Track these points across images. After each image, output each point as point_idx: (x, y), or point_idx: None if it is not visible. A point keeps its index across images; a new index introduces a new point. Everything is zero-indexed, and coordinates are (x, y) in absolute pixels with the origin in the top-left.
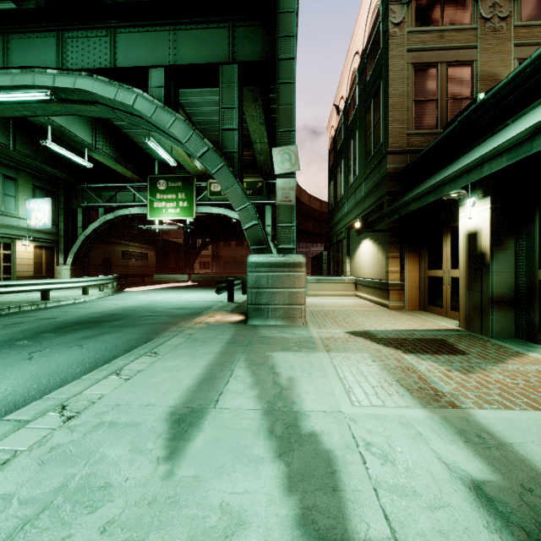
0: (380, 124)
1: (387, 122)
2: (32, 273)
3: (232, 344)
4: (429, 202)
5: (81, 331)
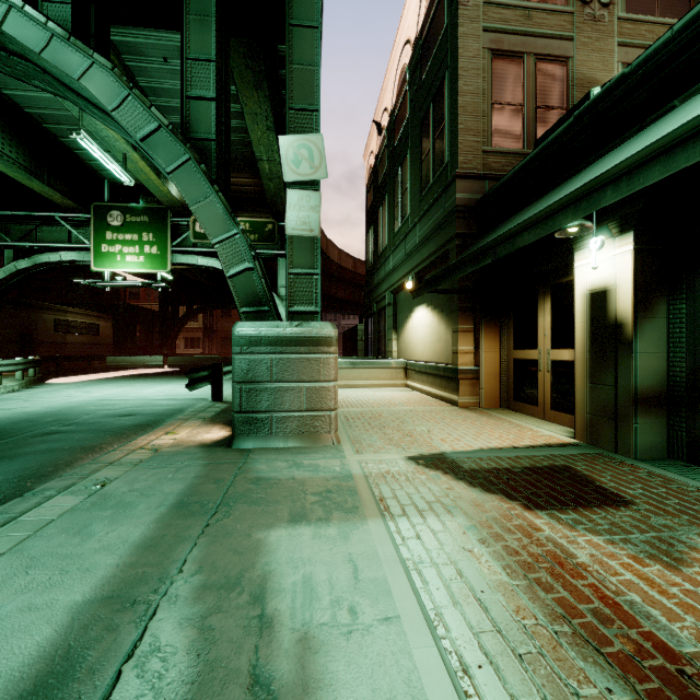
0: (444, 137)
1: (456, 131)
2: None
3: (185, 508)
4: (522, 247)
5: None
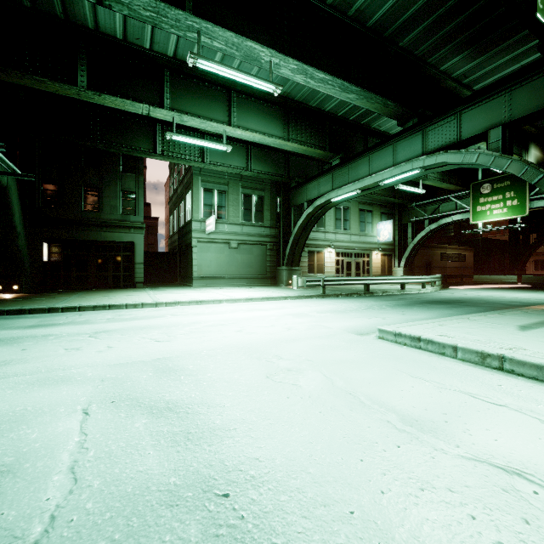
0: None
1: None
2: (380, 273)
3: None
4: None
5: (443, 305)
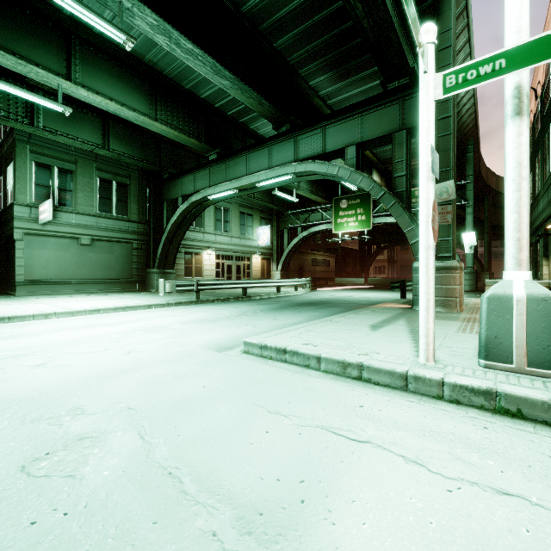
0: None
1: None
2: (260, 276)
3: (399, 315)
4: None
5: (311, 306)
